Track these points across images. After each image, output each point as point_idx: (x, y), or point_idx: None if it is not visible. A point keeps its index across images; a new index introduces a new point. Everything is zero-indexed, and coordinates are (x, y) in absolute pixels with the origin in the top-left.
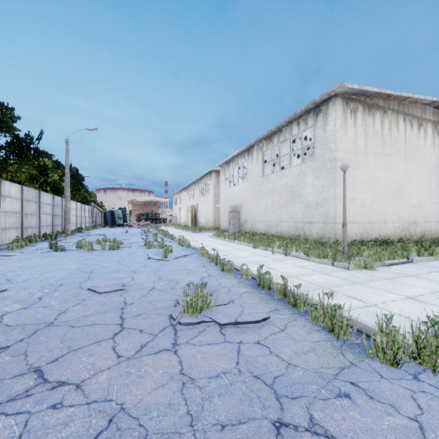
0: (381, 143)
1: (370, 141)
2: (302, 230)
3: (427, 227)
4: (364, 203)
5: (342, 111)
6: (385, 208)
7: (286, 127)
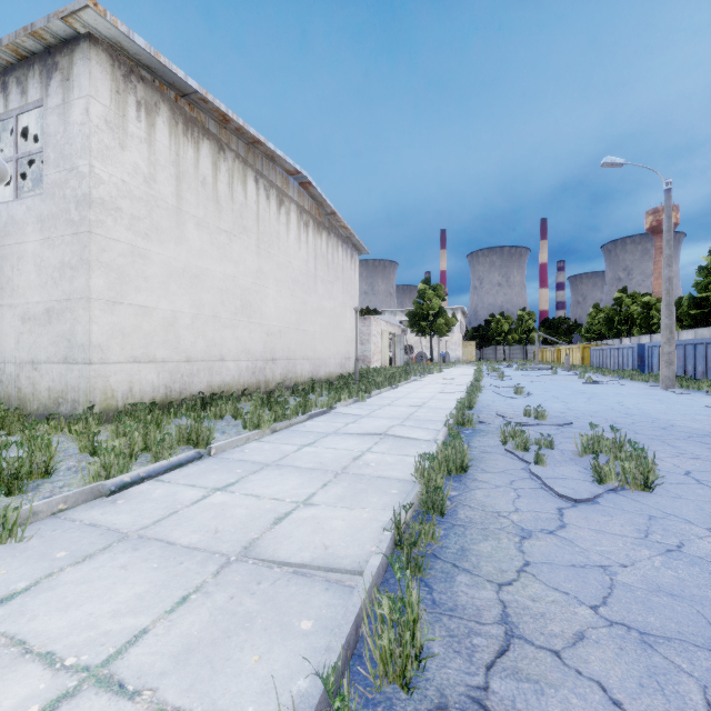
0: (213, 204)
1: (188, 192)
2: (14, 384)
3: (291, 366)
4: (175, 319)
5: (112, 89)
6: (223, 332)
7: None
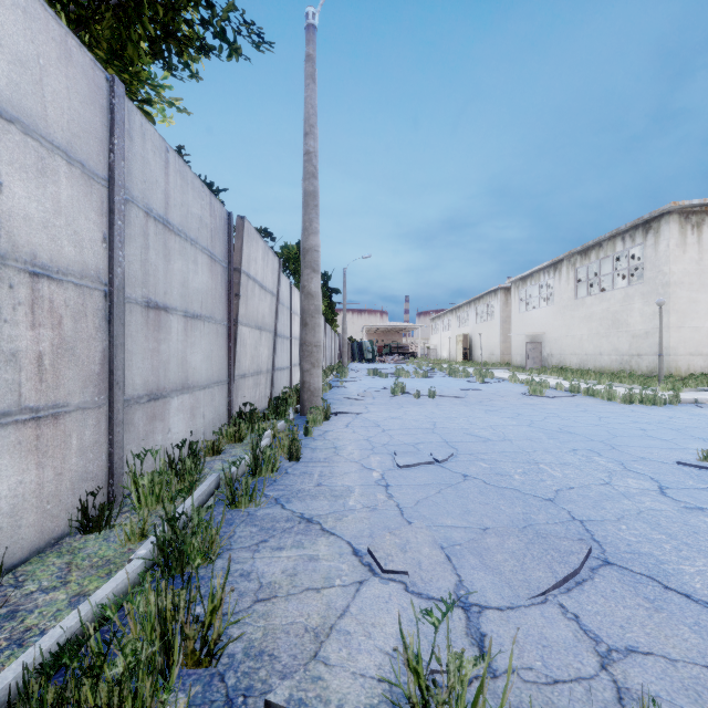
0: None
1: None
2: (627, 364)
3: None
4: None
5: (679, 228)
6: None
7: (607, 242)
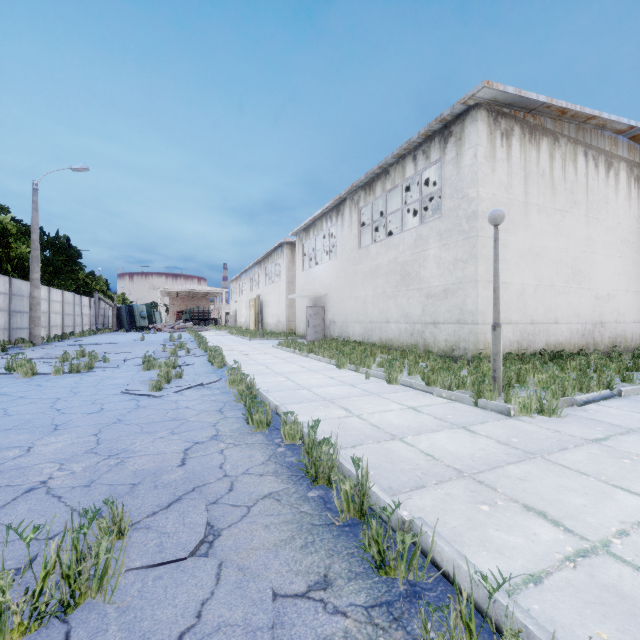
0: (549, 190)
1: (532, 187)
2: (420, 336)
3: (620, 330)
4: (523, 290)
5: (488, 133)
6: (557, 299)
7: (395, 166)
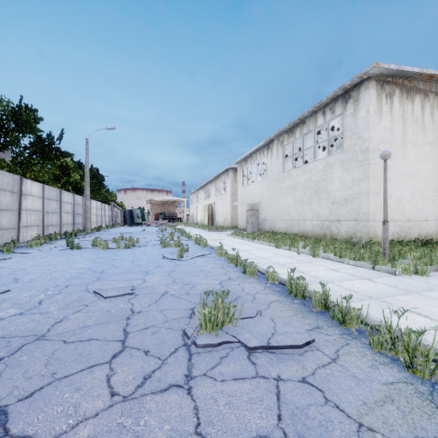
0: (421, 130)
1: (408, 129)
2: (328, 229)
3: None
4: (402, 198)
5: (376, 95)
6: (426, 204)
7: (310, 118)
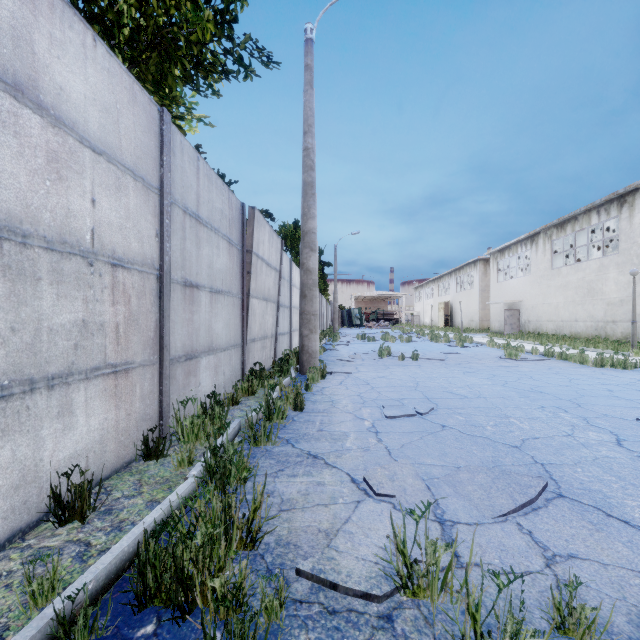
0: None
1: None
2: (602, 330)
3: None
4: None
5: None
6: None
7: (582, 216)
